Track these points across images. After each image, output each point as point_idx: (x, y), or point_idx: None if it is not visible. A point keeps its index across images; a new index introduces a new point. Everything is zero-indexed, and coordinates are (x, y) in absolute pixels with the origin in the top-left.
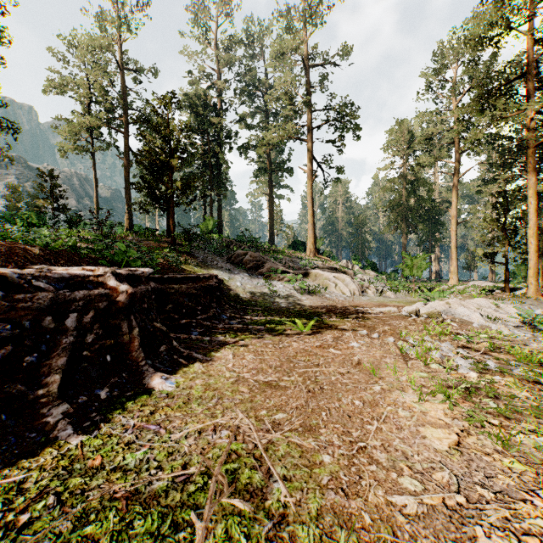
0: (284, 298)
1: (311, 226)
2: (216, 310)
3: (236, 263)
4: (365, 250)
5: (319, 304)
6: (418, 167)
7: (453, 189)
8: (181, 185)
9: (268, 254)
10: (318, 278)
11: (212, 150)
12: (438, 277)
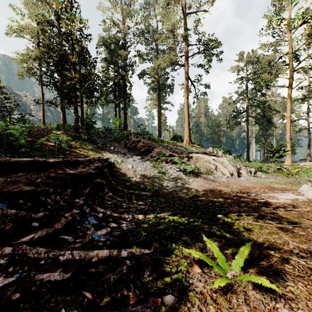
0: (172, 180)
1: (187, 124)
2: (81, 209)
3: (131, 148)
4: (219, 142)
5: (207, 186)
6: (263, 82)
7: (288, 97)
8: (80, 78)
9: (157, 143)
10: (199, 161)
11: (120, 74)
12: (268, 159)
